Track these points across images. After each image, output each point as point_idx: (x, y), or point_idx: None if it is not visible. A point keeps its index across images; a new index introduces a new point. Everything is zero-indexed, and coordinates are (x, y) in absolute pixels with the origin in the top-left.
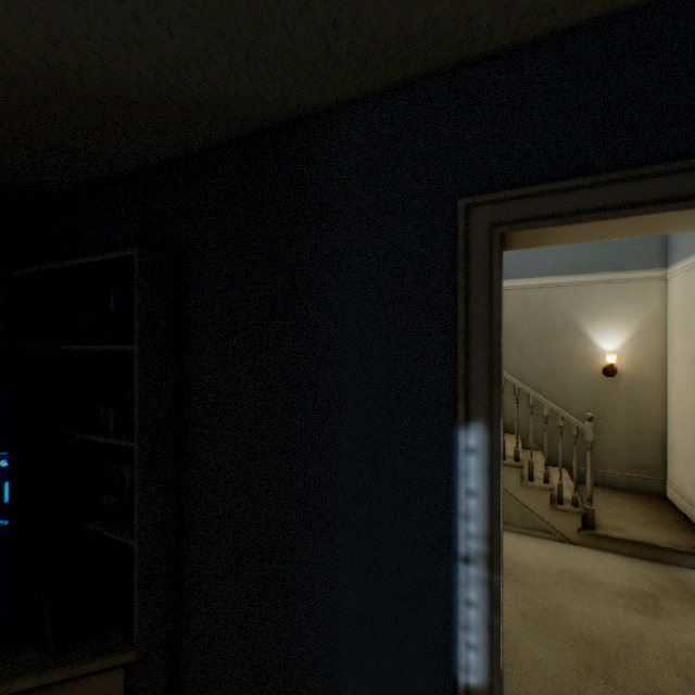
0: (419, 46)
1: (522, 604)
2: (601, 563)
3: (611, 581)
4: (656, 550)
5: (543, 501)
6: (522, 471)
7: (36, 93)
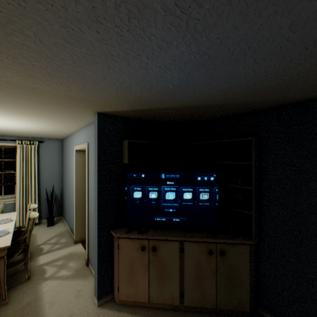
0: None
1: None
2: None
3: None
4: None
5: None
6: None
7: (239, 105)
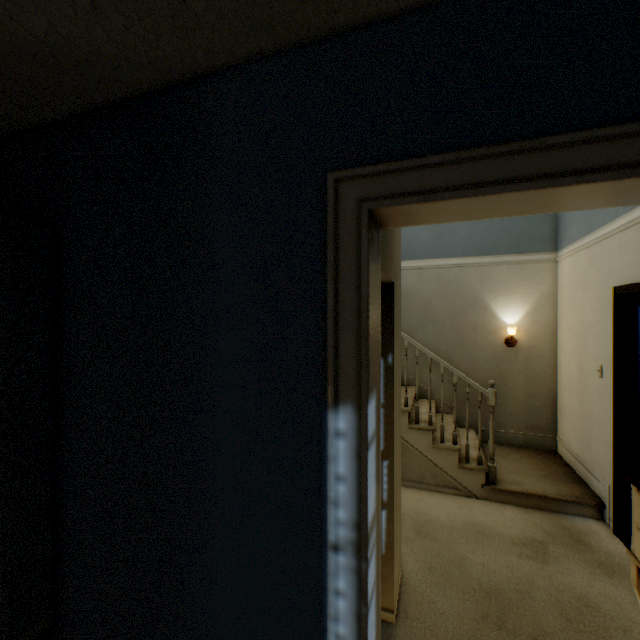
0: (283, 7)
1: (430, 558)
2: (500, 514)
3: (509, 531)
4: (547, 500)
5: (452, 460)
6: (435, 434)
7: None
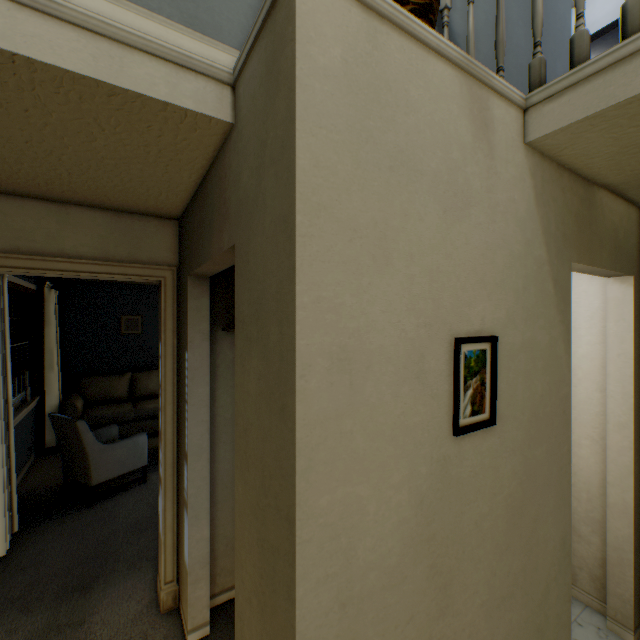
0: None
1: None
2: None
3: None
4: None
5: None
6: None
7: None
